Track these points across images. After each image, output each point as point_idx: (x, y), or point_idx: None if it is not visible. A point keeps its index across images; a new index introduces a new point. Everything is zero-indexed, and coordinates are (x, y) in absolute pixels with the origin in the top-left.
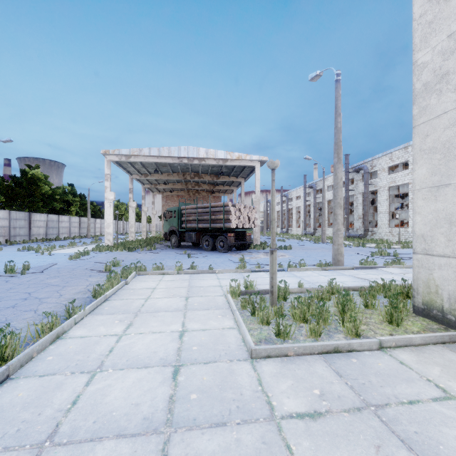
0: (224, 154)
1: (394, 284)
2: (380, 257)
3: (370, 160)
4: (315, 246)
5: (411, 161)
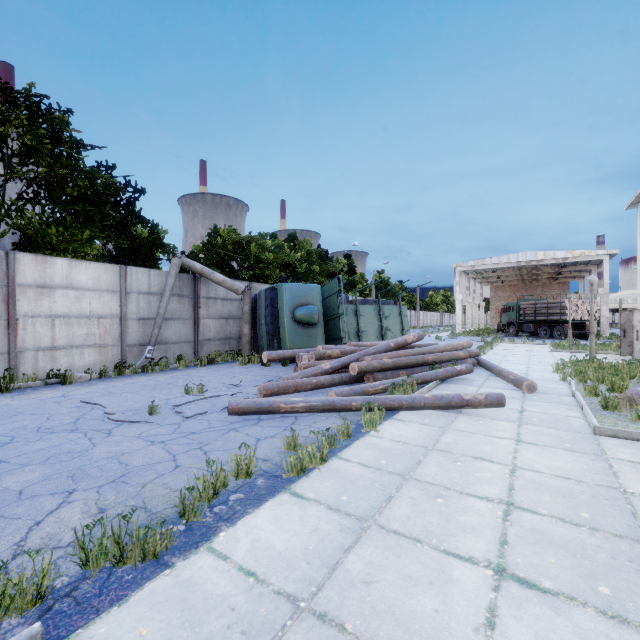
0: (564, 253)
1: None
2: None
3: None
4: None
5: None
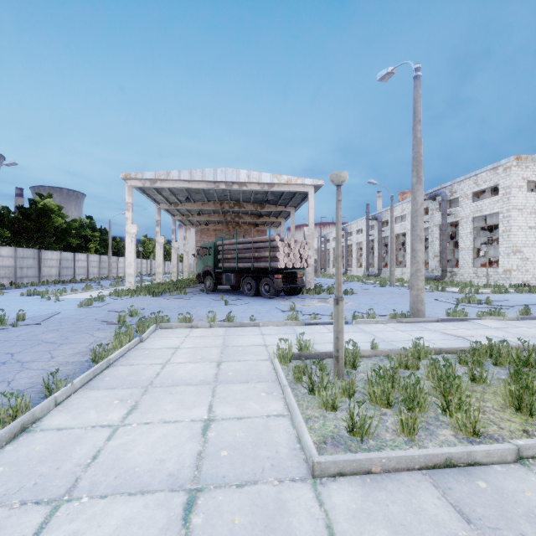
0: (270, 177)
1: (504, 346)
2: (468, 305)
3: (450, 185)
4: (383, 290)
5: (502, 185)
